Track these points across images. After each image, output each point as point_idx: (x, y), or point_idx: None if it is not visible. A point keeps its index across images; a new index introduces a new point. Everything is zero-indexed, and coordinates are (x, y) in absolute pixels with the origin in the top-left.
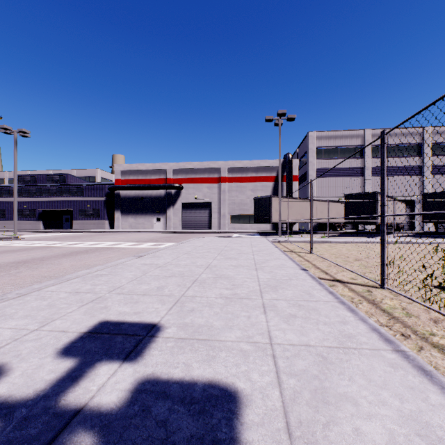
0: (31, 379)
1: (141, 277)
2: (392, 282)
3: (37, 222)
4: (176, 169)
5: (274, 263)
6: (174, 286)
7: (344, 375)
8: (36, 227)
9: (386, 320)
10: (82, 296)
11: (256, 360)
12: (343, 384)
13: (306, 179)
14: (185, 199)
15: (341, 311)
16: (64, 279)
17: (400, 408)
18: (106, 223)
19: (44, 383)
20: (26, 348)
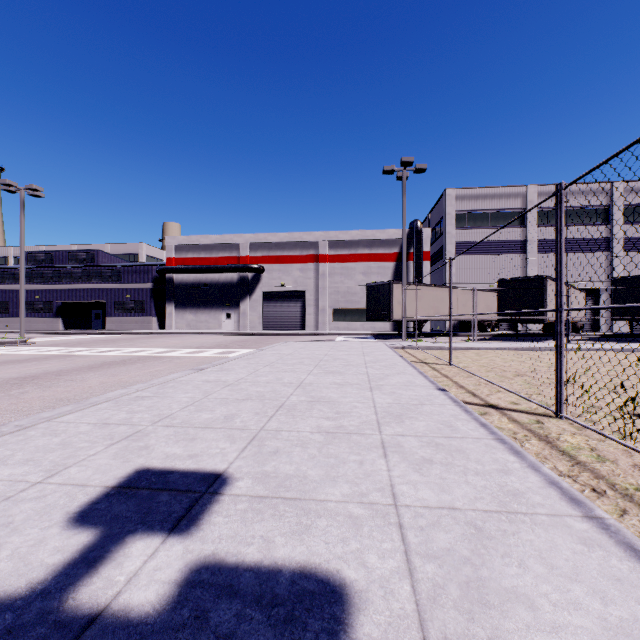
0: (25, 564)
1: (201, 400)
2: (572, 409)
3: (55, 319)
4: (254, 243)
5: (398, 379)
6: (250, 415)
7: (511, 557)
8: (53, 326)
9: (567, 466)
10: (112, 430)
11: (373, 532)
12: (510, 573)
13: (443, 257)
14: (267, 287)
15: (500, 453)
16: (87, 403)
17: (603, 614)
18: (154, 321)
19: (44, 570)
20: (22, 511)
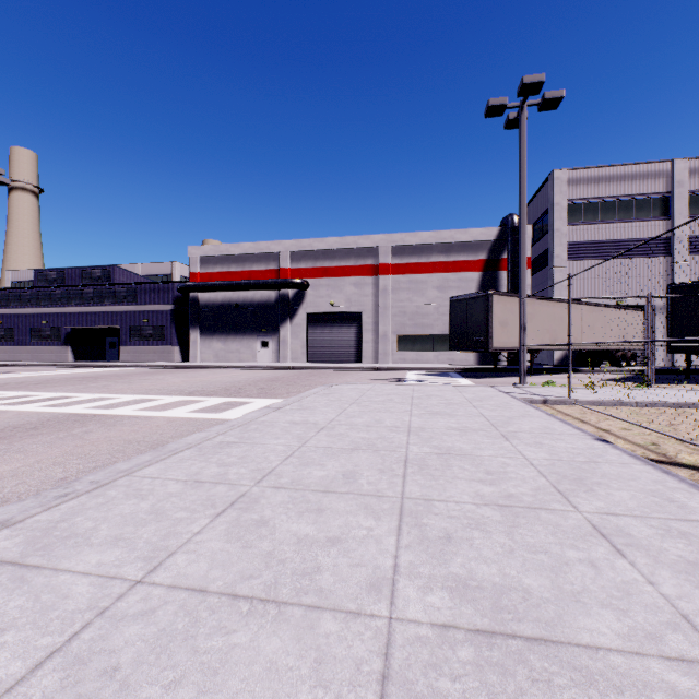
0: None
1: None
2: None
3: (64, 348)
4: (296, 251)
5: None
6: None
7: None
8: (61, 357)
9: None
10: None
11: None
12: None
13: (548, 264)
14: (312, 307)
15: None
16: None
17: None
18: (175, 351)
19: None
20: None
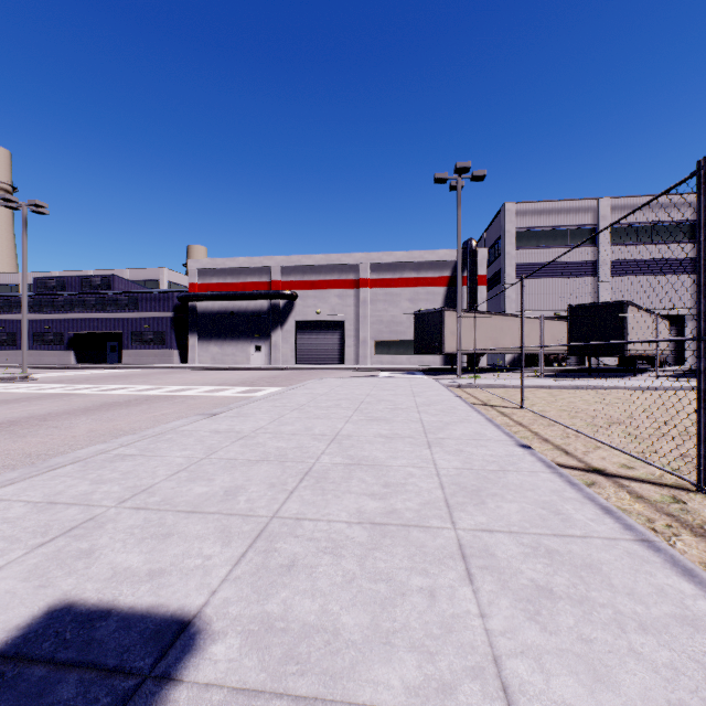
0: None
1: (200, 462)
2: None
3: (67, 352)
4: (286, 266)
5: (462, 430)
6: (262, 488)
7: None
8: (64, 360)
9: None
10: (55, 515)
11: None
12: None
13: (501, 281)
14: (301, 316)
15: (661, 574)
16: (44, 466)
17: None
18: (175, 354)
19: None
20: None
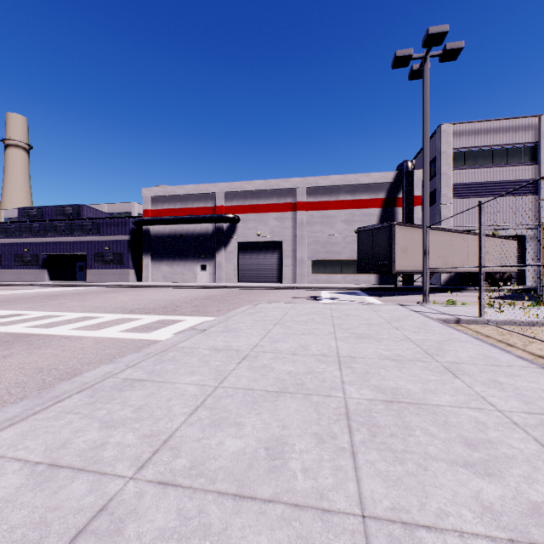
0: None
1: None
2: None
3: (41, 271)
4: (229, 192)
5: None
6: None
7: None
8: (39, 278)
9: None
10: None
11: None
12: None
13: (435, 201)
14: (242, 237)
15: None
16: None
17: None
18: (131, 273)
19: None
20: None
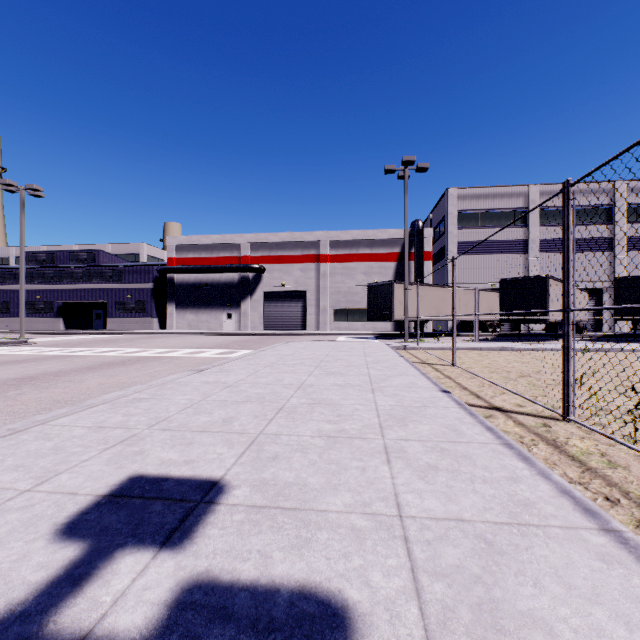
0: (5, 582)
1: (200, 402)
2: (579, 411)
3: (56, 319)
4: (255, 243)
5: (400, 381)
6: (249, 418)
7: (525, 575)
8: (54, 326)
9: (577, 473)
10: (107, 434)
11: (377, 547)
12: (525, 594)
13: (444, 256)
14: (268, 287)
15: (508, 459)
16: (83, 405)
17: None
18: (155, 321)
19: (25, 589)
20: (7, 522)
